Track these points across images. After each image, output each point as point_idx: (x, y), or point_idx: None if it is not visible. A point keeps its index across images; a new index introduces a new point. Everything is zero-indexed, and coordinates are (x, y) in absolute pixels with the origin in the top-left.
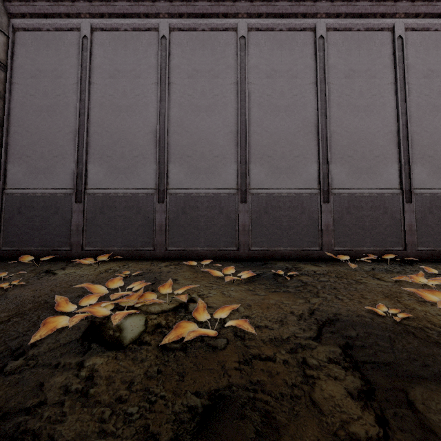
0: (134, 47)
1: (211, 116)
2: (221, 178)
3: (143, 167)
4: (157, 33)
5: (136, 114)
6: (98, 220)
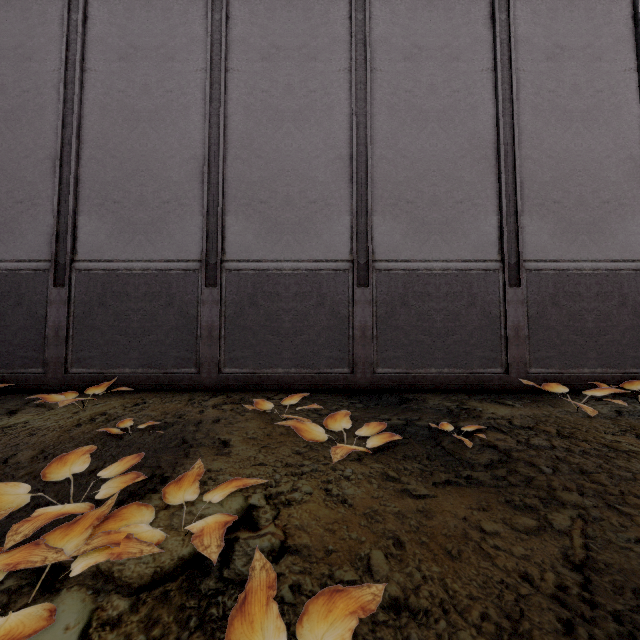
0: (163, 4)
1: (304, 128)
2: (321, 242)
3: (179, 222)
4: None
5: (167, 125)
6: (96, 319)
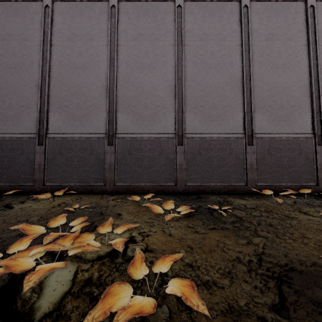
0: (88, 14)
1: (153, 72)
2: (161, 125)
3: (96, 115)
4: (108, 3)
5: (90, 70)
6: (57, 160)
